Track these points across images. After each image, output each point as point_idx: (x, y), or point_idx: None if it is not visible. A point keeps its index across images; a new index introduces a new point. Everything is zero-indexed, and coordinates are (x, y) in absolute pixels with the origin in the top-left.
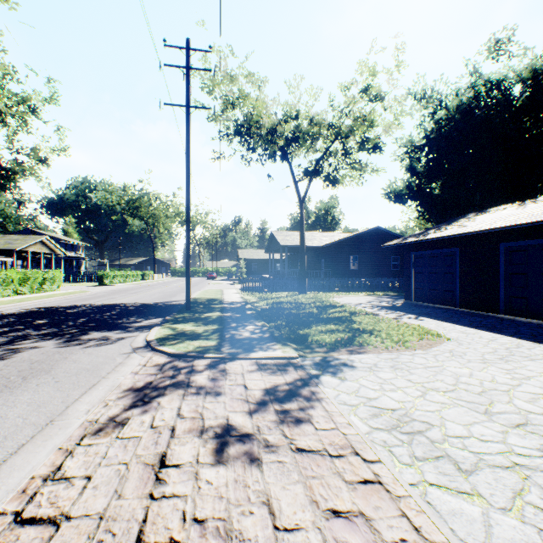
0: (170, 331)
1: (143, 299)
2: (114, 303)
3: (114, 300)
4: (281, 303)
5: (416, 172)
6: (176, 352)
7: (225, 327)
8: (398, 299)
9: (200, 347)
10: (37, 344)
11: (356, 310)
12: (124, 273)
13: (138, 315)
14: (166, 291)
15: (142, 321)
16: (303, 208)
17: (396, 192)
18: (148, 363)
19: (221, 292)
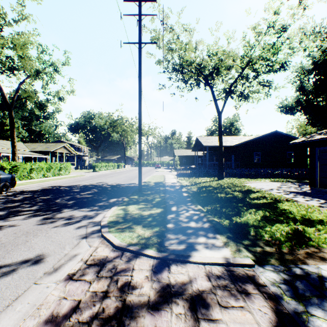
0: (122, 213)
1: (113, 182)
2: (95, 184)
3: (96, 182)
4: (207, 187)
5: (304, 90)
6: (119, 244)
7: (167, 210)
8: (303, 186)
9: (144, 237)
10: (20, 221)
11: (275, 195)
12: (107, 164)
13: (106, 194)
14: (129, 176)
15: (106, 200)
16: (221, 118)
17: (287, 106)
18: (89, 258)
19: (164, 177)
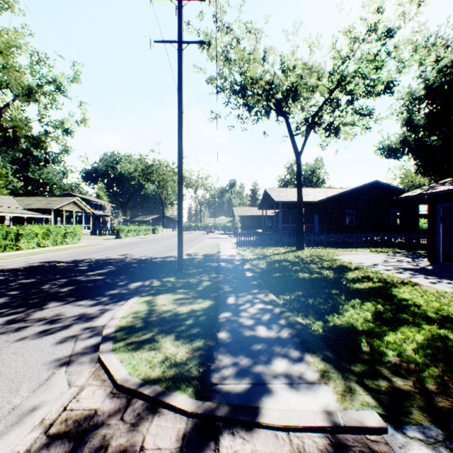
0: (144, 310)
1: (143, 254)
2: (114, 257)
3: (117, 254)
4: (282, 262)
5: (413, 125)
6: (125, 381)
7: (219, 303)
8: (418, 259)
9: (174, 363)
10: None
11: (383, 275)
12: (137, 228)
13: (126, 274)
14: (168, 244)
15: (125, 284)
16: (300, 161)
17: (390, 147)
18: (59, 418)
19: (218, 246)
